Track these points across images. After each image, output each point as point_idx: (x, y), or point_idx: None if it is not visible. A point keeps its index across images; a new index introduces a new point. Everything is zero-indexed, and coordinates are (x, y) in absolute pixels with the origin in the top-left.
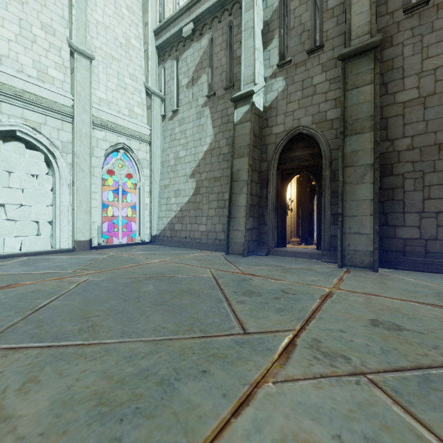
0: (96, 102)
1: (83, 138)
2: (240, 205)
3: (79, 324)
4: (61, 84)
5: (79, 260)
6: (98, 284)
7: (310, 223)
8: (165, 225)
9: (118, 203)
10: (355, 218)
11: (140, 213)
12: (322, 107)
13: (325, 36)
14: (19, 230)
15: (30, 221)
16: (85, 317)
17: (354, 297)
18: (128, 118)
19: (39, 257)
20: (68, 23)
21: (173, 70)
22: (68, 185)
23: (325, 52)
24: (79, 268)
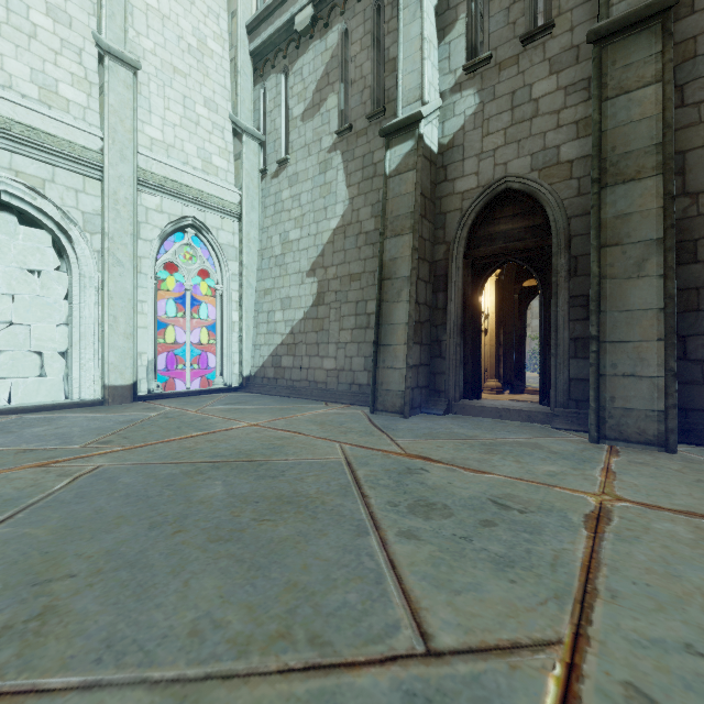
0: (145, 146)
1: (120, 206)
2: (397, 322)
3: (13, 608)
4: (83, 111)
5: (105, 423)
6: (115, 478)
7: (519, 355)
8: (265, 358)
9: (185, 321)
10: (625, 345)
11: (222, 338)
12: (551, 139)
13: (556, 6)
14: (6, 367)
15: (27, 352)
16: (40, 580)
17: (662, 524)
18: (201, 173)
19: (38, 416)
20: (95, 7)
21: (279, 92)
22: (94, 288)
23: (556, 37)
24: (95, 441)
